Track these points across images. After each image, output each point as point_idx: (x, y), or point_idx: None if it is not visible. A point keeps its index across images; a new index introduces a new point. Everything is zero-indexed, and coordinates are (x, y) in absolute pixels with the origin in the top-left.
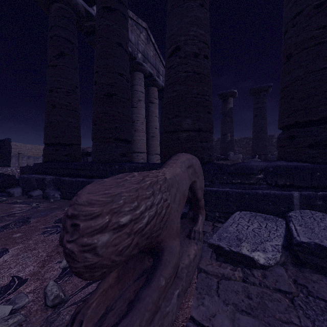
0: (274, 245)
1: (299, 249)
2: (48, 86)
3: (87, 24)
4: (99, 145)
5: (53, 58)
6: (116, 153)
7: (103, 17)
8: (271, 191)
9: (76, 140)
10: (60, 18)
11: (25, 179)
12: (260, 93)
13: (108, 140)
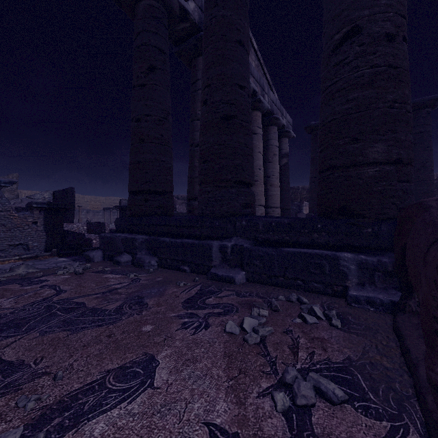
0: None
1: None
2: (135, 114)
3: (178, 27)
4: (212, 192)
5: (141, 75)
6: (237, 203)
7: (218, 6)
8: None
9: (169, 186)
10: (150, 19)
11: (108, 239)
12: (422, 110)
13: (225, 183)
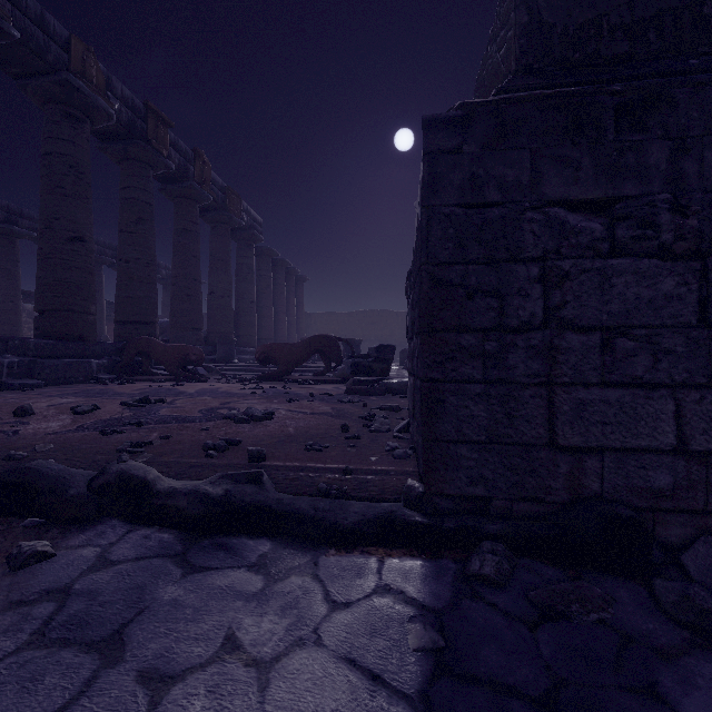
0: None
1: None
2: None
3: None
4: None
5: None
6: None
7: None
8: None
9: None
10: None
11: None
12: None
13: None
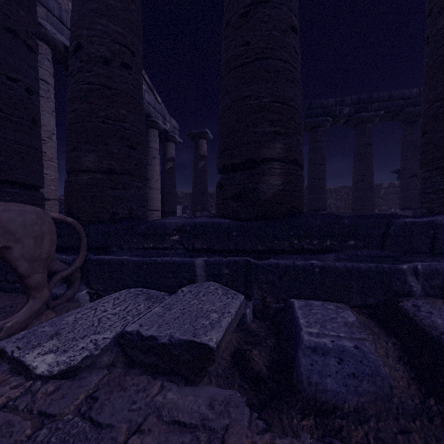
0: (101, 339)
1: (124, 342)
2: None
3: None
4: None
5: None
6: None
7: None
8: (173, 259)
9: None
10: None
11: None
12: None
13: None
